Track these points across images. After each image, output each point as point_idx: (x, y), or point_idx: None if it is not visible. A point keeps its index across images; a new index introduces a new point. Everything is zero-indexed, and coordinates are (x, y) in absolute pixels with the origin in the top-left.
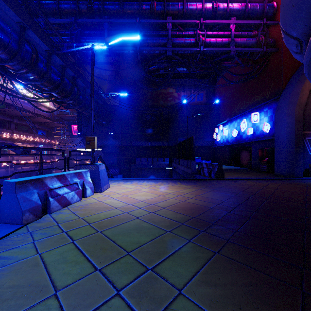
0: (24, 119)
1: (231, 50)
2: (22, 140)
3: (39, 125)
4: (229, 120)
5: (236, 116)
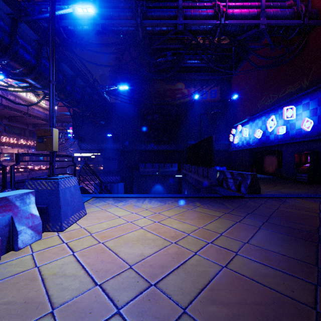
0: (14, 120)
1: (260, 23)
2: (13, 143)
3: (33, 127)
4: (250, 118)
5: (260, 113)
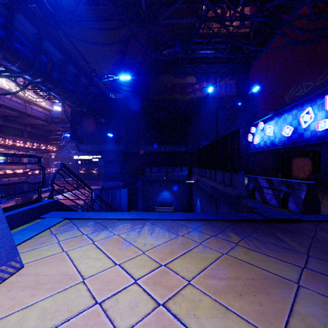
0: (10, 120)
1: None
2: (9, 145)
3: (32, 127)
4: (276, 113)
5: (290, 105)
